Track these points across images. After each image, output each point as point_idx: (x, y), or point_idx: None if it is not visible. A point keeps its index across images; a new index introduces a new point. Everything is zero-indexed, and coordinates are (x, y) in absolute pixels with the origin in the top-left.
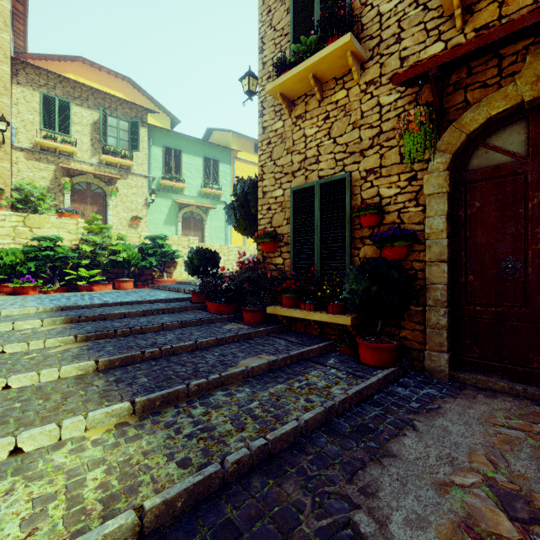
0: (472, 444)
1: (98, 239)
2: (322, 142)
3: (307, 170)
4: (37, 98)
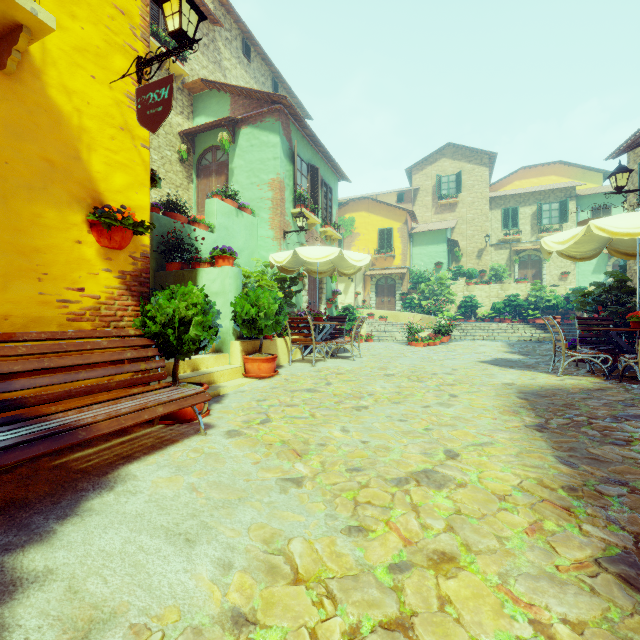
0: None
1: (538, 294)
2: None
3: None
4: (499, 213)
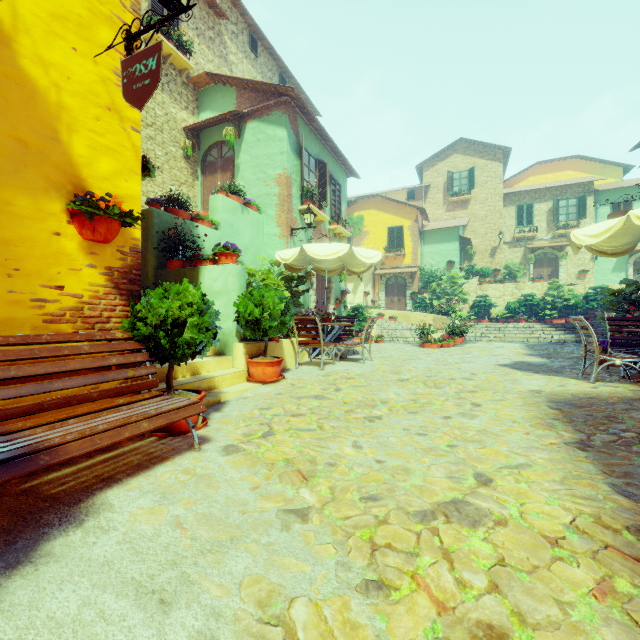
0: None
1: (555, 293)
2: None
3: None
4: (514, 210)
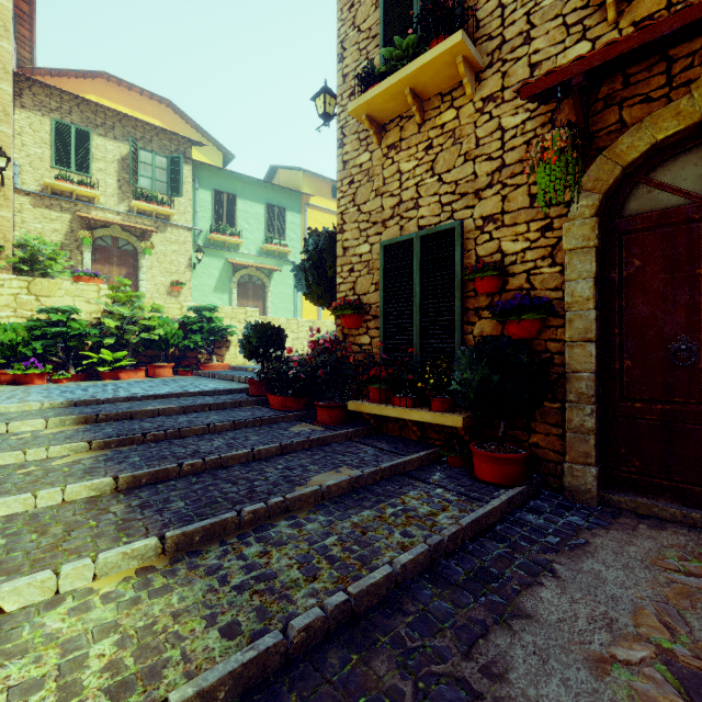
0: (637, 598)
1: (126, 310)
2: (423, 180)
3: (403, 217)
4: (47, 126)
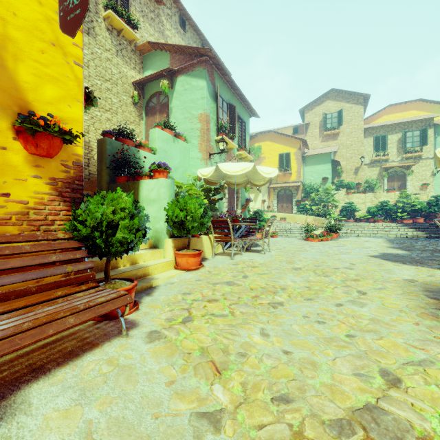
0: None
1: (405, 200)
2: None
3: None
4: (372, 140)
